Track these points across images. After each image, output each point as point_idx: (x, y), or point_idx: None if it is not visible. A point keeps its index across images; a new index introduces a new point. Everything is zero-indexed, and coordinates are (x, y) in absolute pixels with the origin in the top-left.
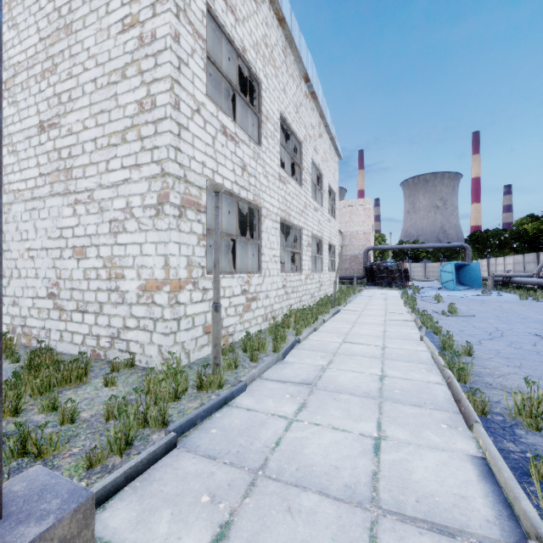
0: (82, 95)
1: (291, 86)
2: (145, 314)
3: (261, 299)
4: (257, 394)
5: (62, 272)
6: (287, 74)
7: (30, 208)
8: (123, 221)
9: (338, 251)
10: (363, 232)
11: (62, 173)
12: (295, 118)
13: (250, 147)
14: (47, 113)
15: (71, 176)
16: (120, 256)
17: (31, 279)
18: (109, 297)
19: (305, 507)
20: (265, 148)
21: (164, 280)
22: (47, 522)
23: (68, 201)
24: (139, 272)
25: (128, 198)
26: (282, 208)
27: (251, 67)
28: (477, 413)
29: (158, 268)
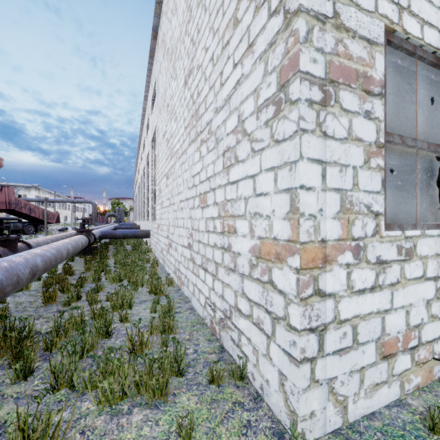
0: (204, 15)
1: None
2: (259, 299)
3: None
4: None
5: (194, 223)
6: None
7: (181, 163)
8: (234, 146)
9: None
10: None
11: (194, 118)
12: None
13: None
14: (187, 65)
15: (198, 117)
16: (231, 200)
17: (181, 228)
18: (222, 257)
19: None
20: None
21: (288, 242)
22: None
23: (196, 145)
24: (251, 225)
25: (239, 108)
26: None
27: None
28: None
29: (278, 217)
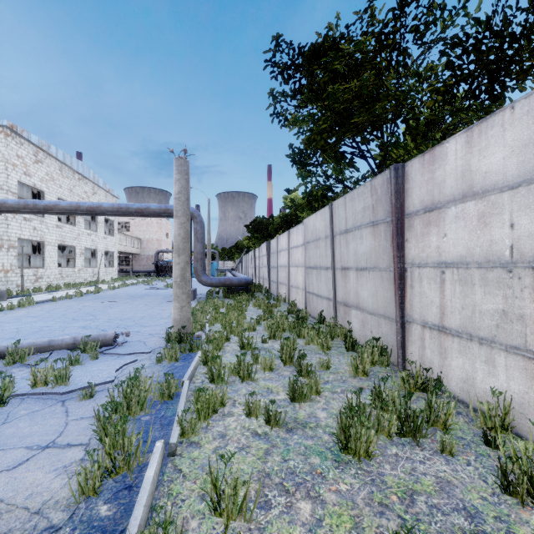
0: None
1: (66, 182)
2: None
3: (45, 278)
4: (35, 296)
5: None
6: (63, 178)
7: None
8: None
9: (136, 252)
10: (157, 239)
11: None
12: (70, 195)
13: (38, 220)
14: None
15: None
16: None
17: None
18: None
19: (39, 298)
20: (48, 217)
21: (2, 270)
22: (3, 290)
23: None
24: None
25: None
26: (59, 239)
27: (39, 189)
28: (88, 294)
29: None
